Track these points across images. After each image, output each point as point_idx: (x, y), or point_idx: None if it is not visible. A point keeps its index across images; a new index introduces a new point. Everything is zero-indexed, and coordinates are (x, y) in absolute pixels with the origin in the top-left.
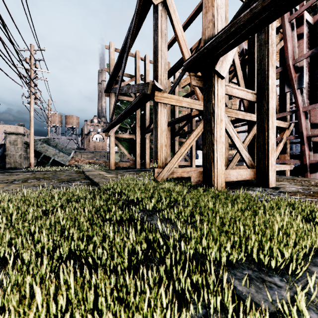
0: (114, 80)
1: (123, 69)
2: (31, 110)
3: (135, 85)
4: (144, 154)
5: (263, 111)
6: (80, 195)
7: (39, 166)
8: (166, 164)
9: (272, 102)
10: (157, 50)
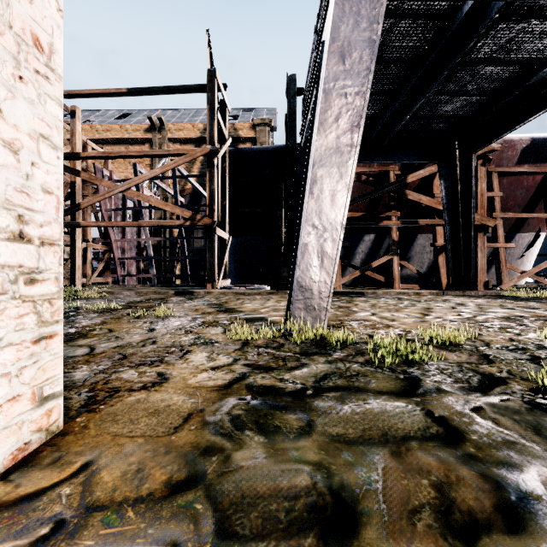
0: None
1: None
2: None
3: None
4: None
5: (73, 247)
6: None
7: None
8: None
9: (79, 243)
10: None
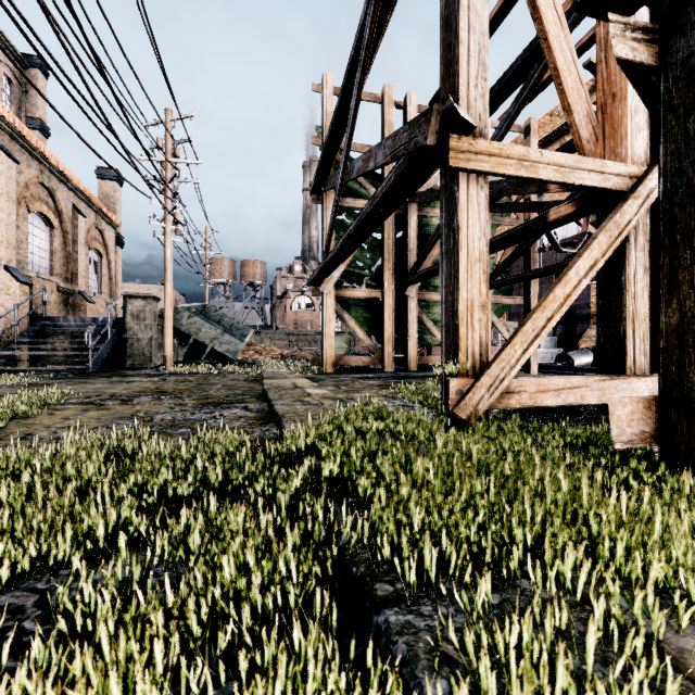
0: (331, 159)
1: (354, 113)
2: (166, 245)
3: (387, 141)
4: (404, 336)
5: None
6: (205, 473)
7: (188, 362)
8: (486, 366)
9: None
10: (455, 9)
